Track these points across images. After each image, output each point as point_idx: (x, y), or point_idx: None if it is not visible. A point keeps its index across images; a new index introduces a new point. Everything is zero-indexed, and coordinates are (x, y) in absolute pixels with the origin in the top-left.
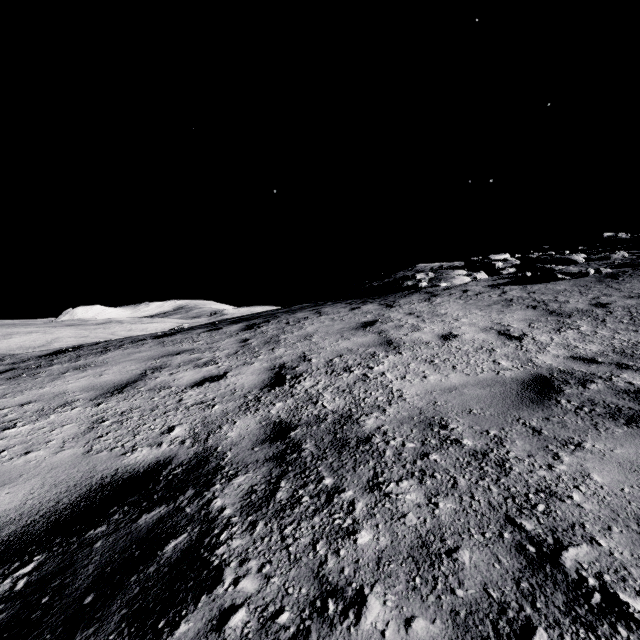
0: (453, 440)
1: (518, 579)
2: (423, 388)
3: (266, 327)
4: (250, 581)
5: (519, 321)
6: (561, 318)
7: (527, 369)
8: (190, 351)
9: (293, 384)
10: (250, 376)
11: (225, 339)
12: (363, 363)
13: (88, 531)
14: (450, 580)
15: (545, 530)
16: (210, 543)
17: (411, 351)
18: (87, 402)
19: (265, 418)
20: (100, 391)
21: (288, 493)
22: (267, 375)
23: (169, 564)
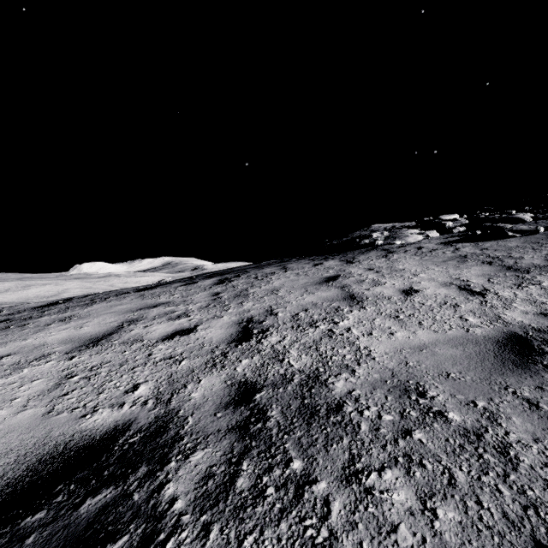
0: (436, 413)
1: None
2: (391, 346)
3: (236, 281)
4: None
5: (477, 276)
6: (519, 273)
7: (498, 326)
8: (166, 304)
9: (260, 339)
10: (219, 330)
11: (199, 292)
12: (328, 318)
13: (24, 518)
14: None
15: None
16: None
17: (374, 306)
18: (62, 355)
19: (230, 377)
20: (77, 344)
21: (250, 480)
22: (235, 329)
23: None
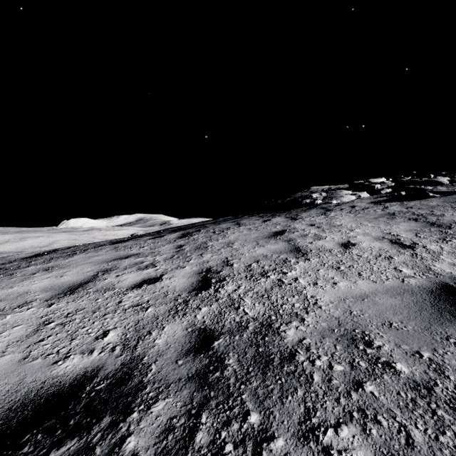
0: (384, 363)
1: None
2: (335, 295)
3: (197, 235)
4: None
5: (406, 231)
6: (443, 229)
7: (429, 277)
8: (136, 255)
9: (217, 288)
10: (181, 279)
11: (165, 245)
12: (277, 268)
13: None
14: None
15: None
16: None
17: (318, 258)
18: (42, 302)
19: (191, 324)
20: (56, 291)
21: (209, 435)
22: (195, 278)
23: None
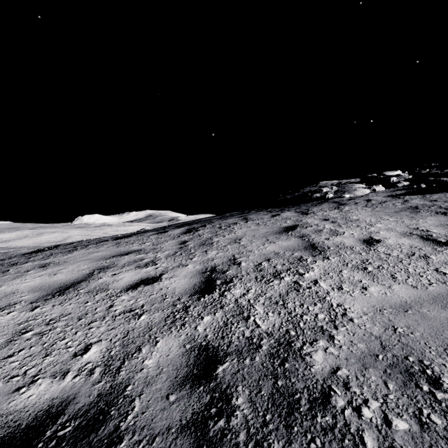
0: None
1: None
2: (368, 304)
3: (202, 231)
4: None
5: (436, 226)
6: None
7: None
8: (137, 252)
9: (223, 291)
10: (182, 279)
11: (168, 241)
12: (292, 268)
13: None
14: None
15: None
16: None
17: (338, 256)
18: (26, 305)
19: (190, 338)
20: (45, 292)
21: None
22: (198, 279)
23: None
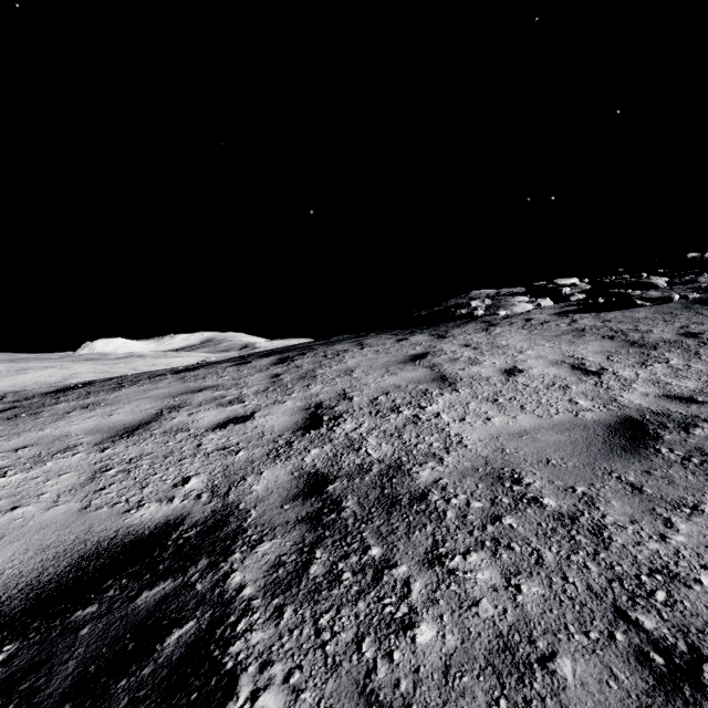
0: (531, 499)
1: (647, 707)
2: (487, 432)
3: (301, 361)
4: (273, 696)
5: (595, 353)
6: (645, 350)
7: (612, 410)
8: (214, 388)
9: (331, 427)
10: (281, 417)
11: (254, 374)
12: (413, 402)
13: (75, 612)
14: (549, 705)
15: (672, 630)
16: (223, 636)
17: (470, 388)
18: (91, 447)
19: (298, 468)
20: (107, 434)
21: (325, 567)
22: (301, 416)
23: (169, 664)
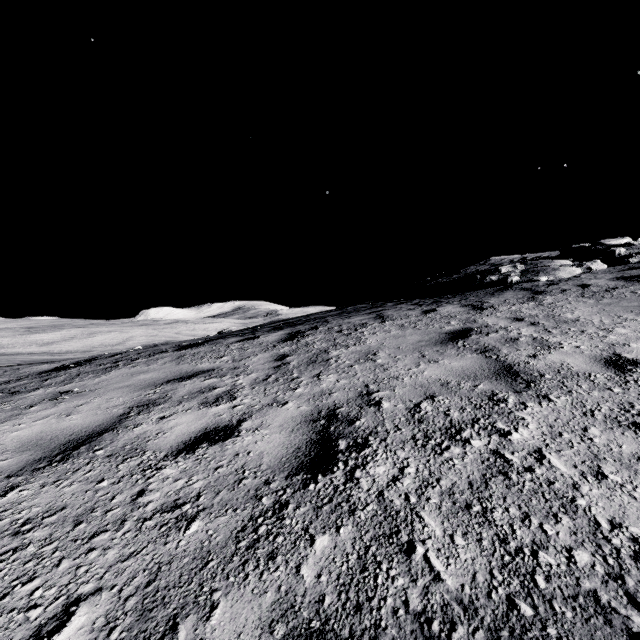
0: None
1: None
2: None
3: (312, 337)
4: None
5: None
6: None
7: None
8: (207, 373)
9: (352, 469)
10: (276, 434)
11: (257, 354)
12: (482, 419)
13: None
14: None
15: None
16: None
17: (567, 394)
18: None
19: (285, 604)
20: (39, 453)
21: None
22: (305, 435)
23: None
